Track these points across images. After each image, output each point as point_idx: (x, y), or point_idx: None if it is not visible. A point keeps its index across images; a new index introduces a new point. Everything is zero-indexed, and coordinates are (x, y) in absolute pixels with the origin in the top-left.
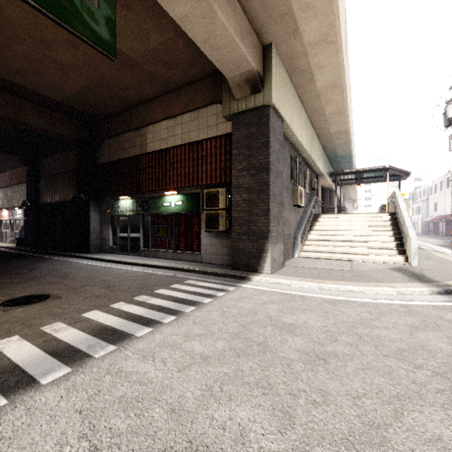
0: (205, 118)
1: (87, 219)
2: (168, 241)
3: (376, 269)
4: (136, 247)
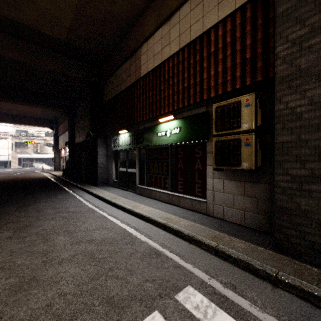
0: None
1: (96, 154)
2: (163, 179)
3: None
4: (133, 183)
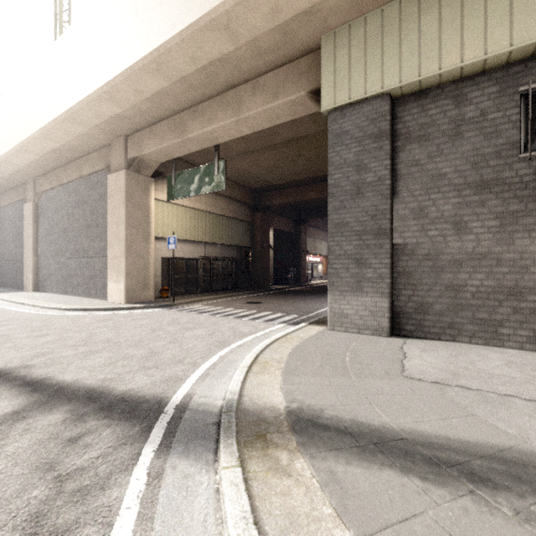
0: None
1: None
2: None
3: (476, 417)
4: None
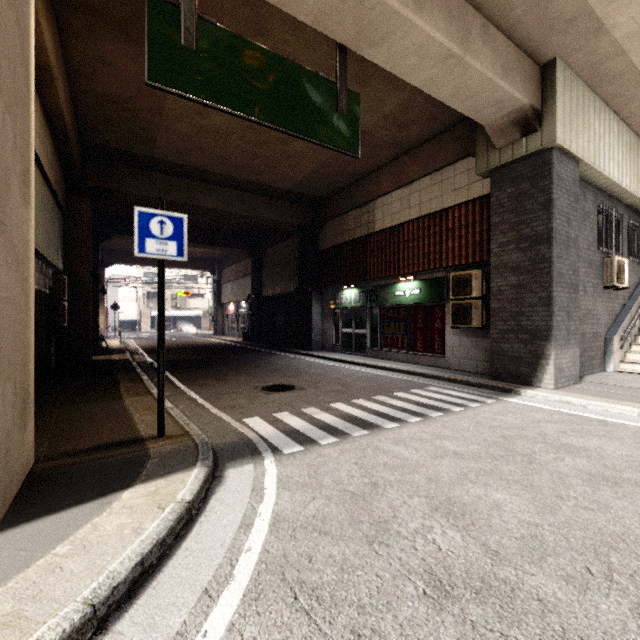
0: (451, 179)
1: (309, 312)
2: (401, 339)
3: None
4: (362, 346)
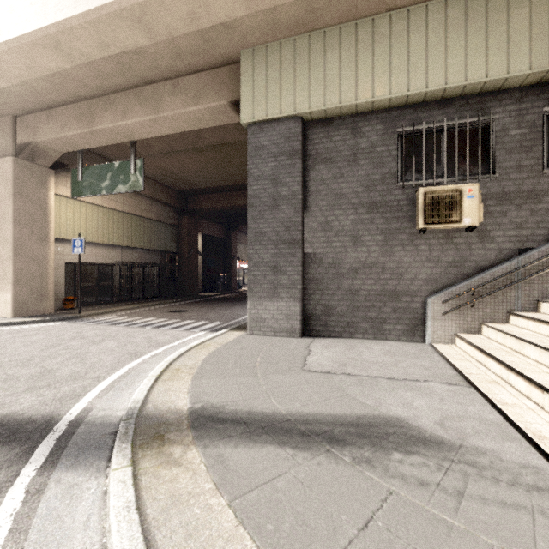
0: None
1: None
2: None
3: (348, 396)
4: None
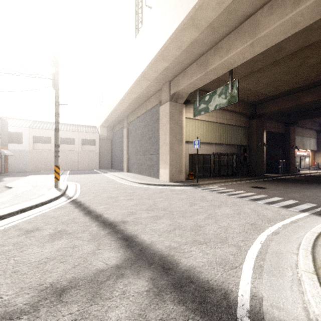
0: None
1: None
2: None
3: None
4: None
